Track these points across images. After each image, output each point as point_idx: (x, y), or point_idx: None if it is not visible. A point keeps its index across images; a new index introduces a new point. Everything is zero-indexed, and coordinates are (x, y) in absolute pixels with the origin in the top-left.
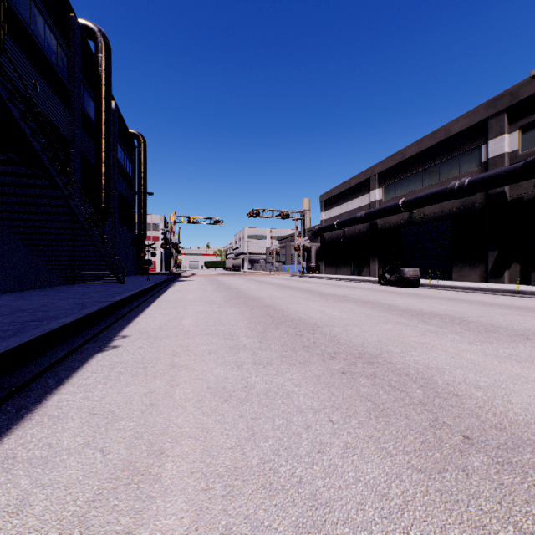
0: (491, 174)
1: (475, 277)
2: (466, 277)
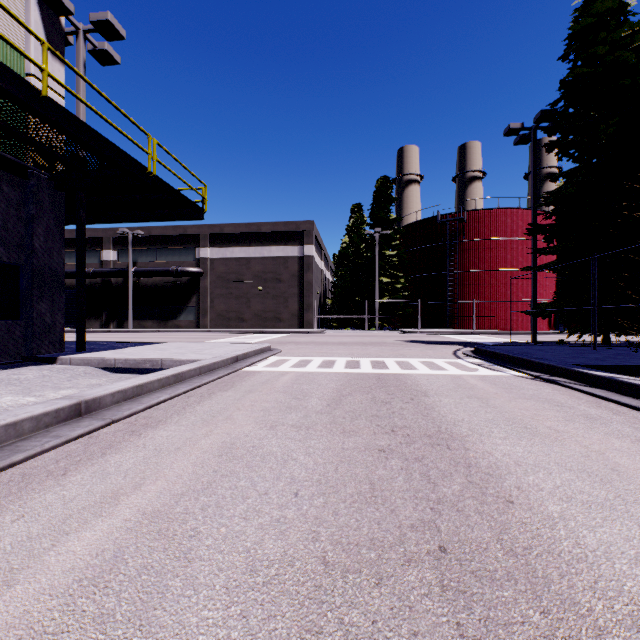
0: (104, 271)
1: (98, 325)
2: (93, 325)
